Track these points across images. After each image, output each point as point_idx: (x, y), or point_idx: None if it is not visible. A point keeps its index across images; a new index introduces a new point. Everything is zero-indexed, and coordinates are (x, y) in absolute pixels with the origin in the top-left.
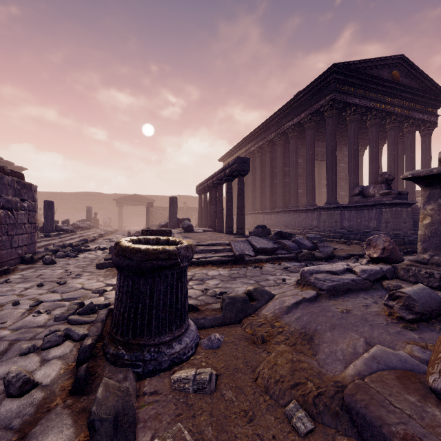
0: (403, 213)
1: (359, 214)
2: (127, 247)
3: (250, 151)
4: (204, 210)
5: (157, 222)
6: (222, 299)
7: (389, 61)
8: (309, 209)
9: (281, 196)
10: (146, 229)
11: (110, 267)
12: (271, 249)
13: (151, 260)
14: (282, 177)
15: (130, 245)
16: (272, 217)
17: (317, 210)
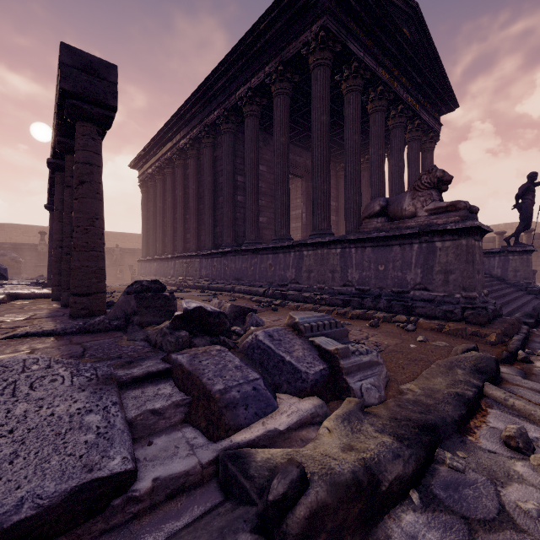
0: (476, 251)
1: (381, 255)
2: None
3: (179, 146)
4: None
5: None
6: None
7: (402, 5)
8: (280, 246)
9: (230, 225)
10: None
11: None
12: (51, 510)
13: None
14: (232, 190)
15: None
16: (215, 263)
17: (295, 248)
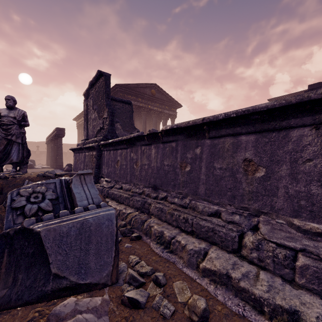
0: None
1: None
2: None
3: None
4: (50, 155)
5: None
6: None
7: (149, 85)
8: None
9: None
10: None
11: None
12: None
13: None
14: None
15: None
16: None
17: None
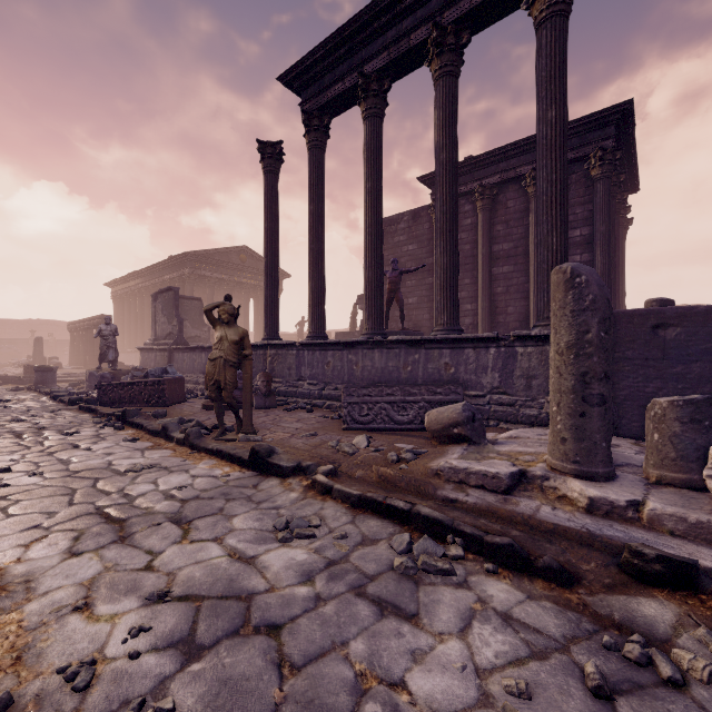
0: None
1: None
2: (41, 366)
3: (139, 287)
4: (78, 349)
5: (2, 360)
6: (70, 383)
7: (236, 249)
8: None
9: None
10: (28, 364)
11: (4, 385)
12: None
13: (47, 369)
14: None
15: (41, 366)
16: None
17: None
